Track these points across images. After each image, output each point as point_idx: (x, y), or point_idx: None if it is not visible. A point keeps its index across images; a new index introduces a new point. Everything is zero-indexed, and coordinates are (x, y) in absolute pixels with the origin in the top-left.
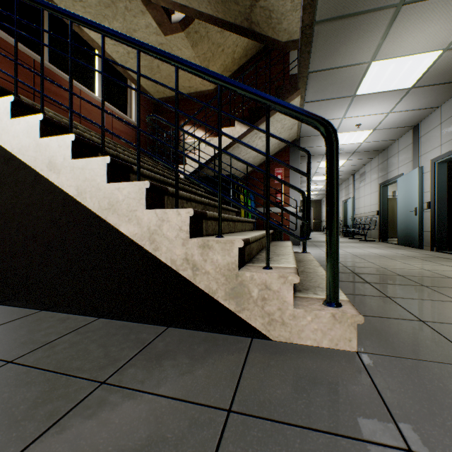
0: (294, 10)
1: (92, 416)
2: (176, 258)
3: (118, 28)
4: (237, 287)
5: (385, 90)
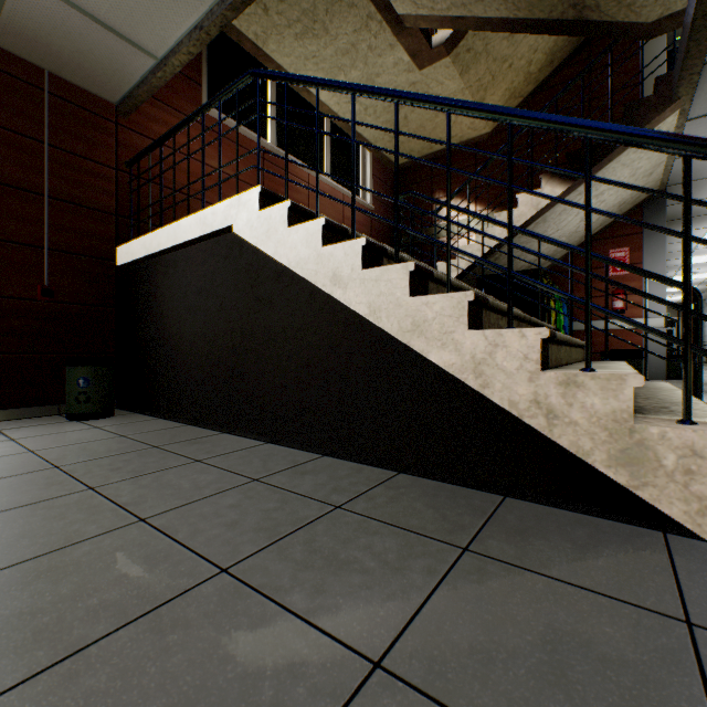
0: None
1: (480, 583)
2: (518, 399)
3: (355, 79)
4: (632, 449)
5: None
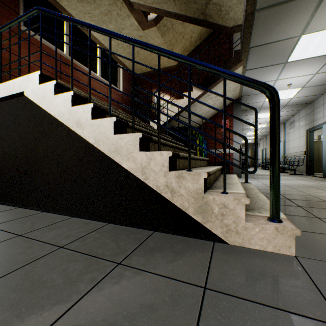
0: (239, 3)
1: (116, 283)
2: (160, 184)
3: (112, 28)
4: (203, 206)
5: (313, 56)
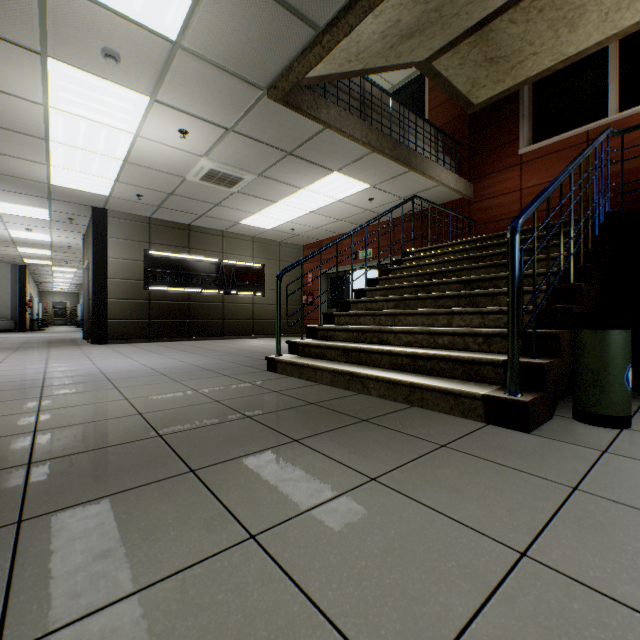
0: None
1: None
2: None
3: None
4: None
5: None
